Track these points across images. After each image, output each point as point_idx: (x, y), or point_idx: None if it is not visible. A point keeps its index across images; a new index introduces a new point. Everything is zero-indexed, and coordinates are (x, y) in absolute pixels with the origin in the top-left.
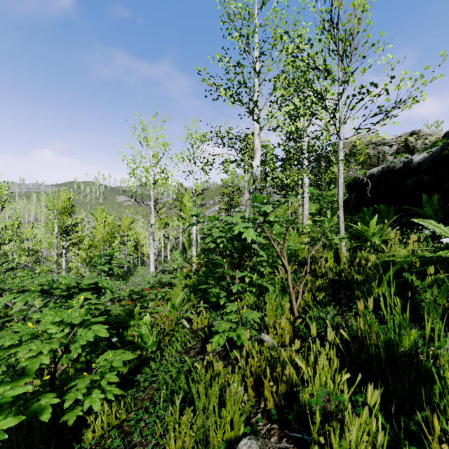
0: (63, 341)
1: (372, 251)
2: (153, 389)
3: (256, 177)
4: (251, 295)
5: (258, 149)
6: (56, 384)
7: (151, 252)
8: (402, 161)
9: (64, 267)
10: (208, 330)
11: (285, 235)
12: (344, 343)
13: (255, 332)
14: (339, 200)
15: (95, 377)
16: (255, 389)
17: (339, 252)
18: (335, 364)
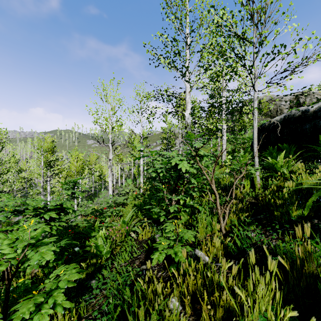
0: (13, 262)
1: (282, 179)
2: (103, 296)
3: (187, 124)
4: (185, 214)
5: (189, 103)
6: (14, 296)
7: (109, 180)
8: (300, 110)
9: (48, 191)
10: (150, 243)
11: (215, 165)
12: None
13: (189, 249)
14: (254, 139)
15: (39, 298)
16: (192, 305)
17: (254, 180)
18: (277, 294)
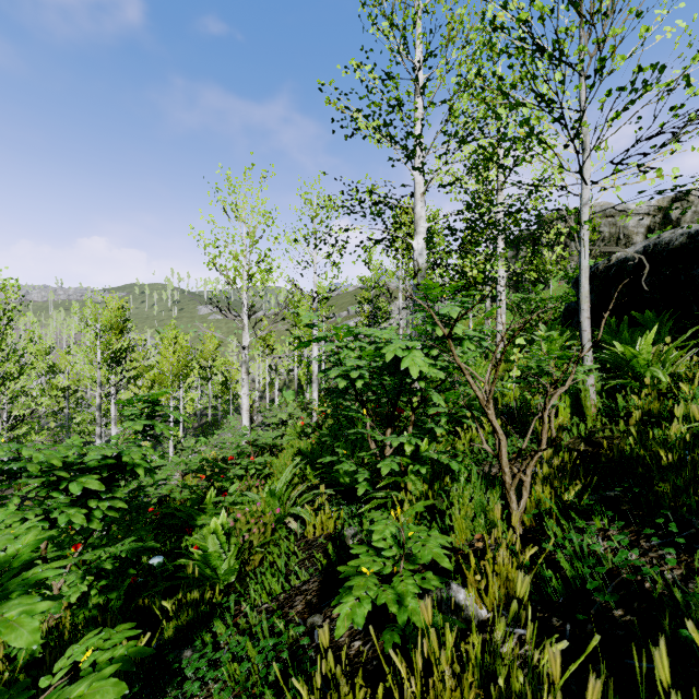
0: None
1: (654, 396)
2: None
3: (418, 267)
4: (417, 479)
5: (422, 218)
6: None
7: (243, 394)
8: (684, 232)
9: (113, 416)
10: (332, 551)
11: (499, 362)
12: (679, 641)
13: (435, 581)
14: (581, 299)
15: None
16: None
17: (581, 396)
18: None
